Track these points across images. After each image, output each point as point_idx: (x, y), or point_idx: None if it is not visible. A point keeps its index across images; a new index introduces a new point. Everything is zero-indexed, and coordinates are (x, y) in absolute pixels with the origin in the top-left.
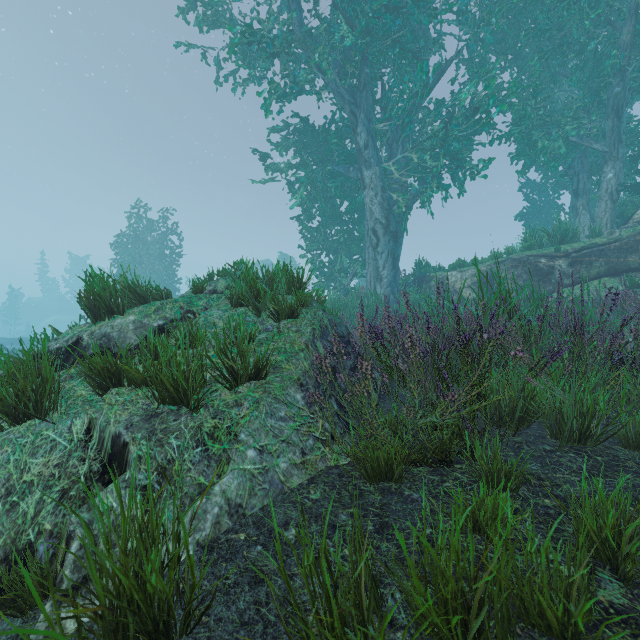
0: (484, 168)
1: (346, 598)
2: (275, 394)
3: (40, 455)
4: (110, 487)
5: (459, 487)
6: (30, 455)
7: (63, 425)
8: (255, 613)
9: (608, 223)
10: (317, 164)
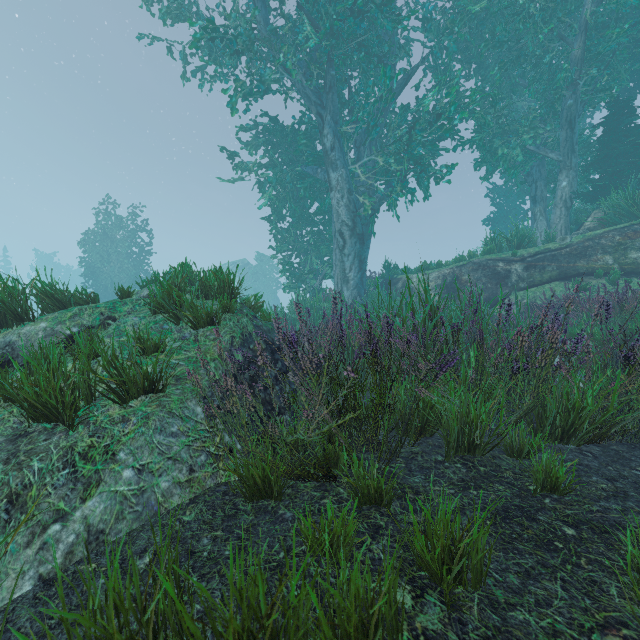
0: (448, 173)
1: None
2: (170, 408)
3: None
4: None
5: (335, 504)
6: None
7: None
8: None
9: (563, 229)
10: (287, 164)
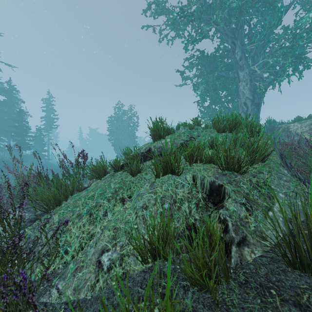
0: None
1: None
2: (275, 169)
3: (179, 188)
4: (229, 201)
5: None
6: (175, 188)
7: (182, 177)
8: None
9: None
10: (208, 73)
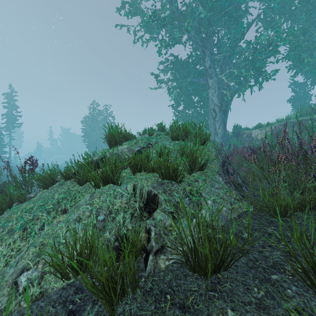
0: (273, 75)
1: None
2: (211, 177)
3: (118, 198)
4: (158, 211)
5: None
6: (114, 198)
7: (123, 187)
8: (253, 264)
9: None
10: (182, 78)
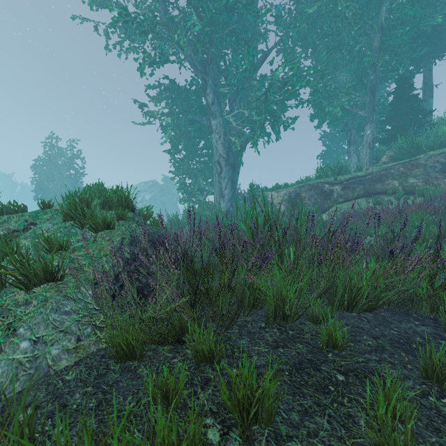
0: (292, 123)
1: None
2: (66, 292)
3: None
4: None
5: (182, 362)
6: None
7: None
8: None
9: (367, 162)
10: (182, 113)
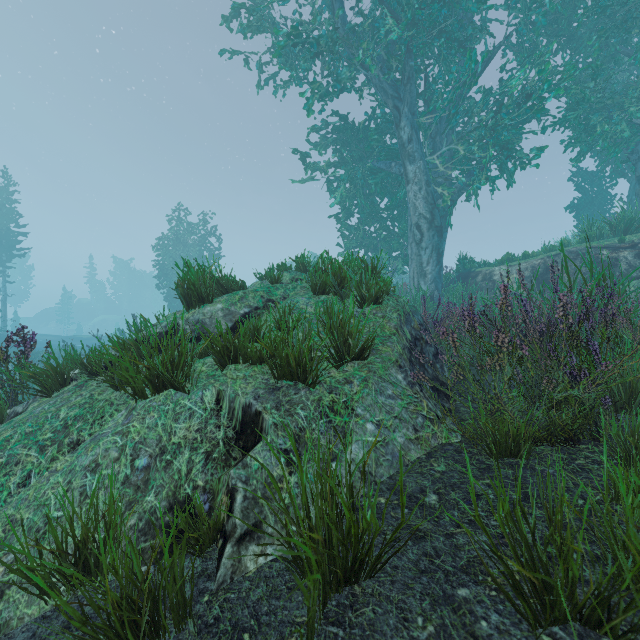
0: (536, 157)
1: (545, 547)
2: (379, 374)
3: (182, 421)
4: (257, 449)
5: (594, 465)
6: (173, 420)
7: (196, 396)
8: (429, 563)
9: None
10: (356, 161)
